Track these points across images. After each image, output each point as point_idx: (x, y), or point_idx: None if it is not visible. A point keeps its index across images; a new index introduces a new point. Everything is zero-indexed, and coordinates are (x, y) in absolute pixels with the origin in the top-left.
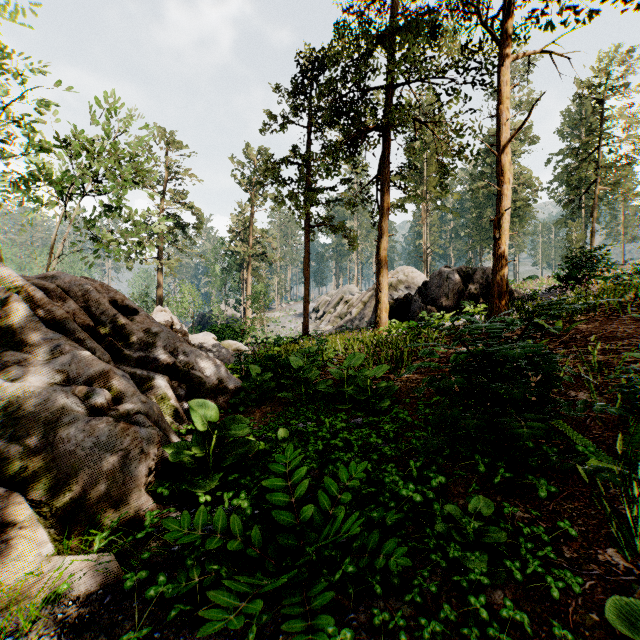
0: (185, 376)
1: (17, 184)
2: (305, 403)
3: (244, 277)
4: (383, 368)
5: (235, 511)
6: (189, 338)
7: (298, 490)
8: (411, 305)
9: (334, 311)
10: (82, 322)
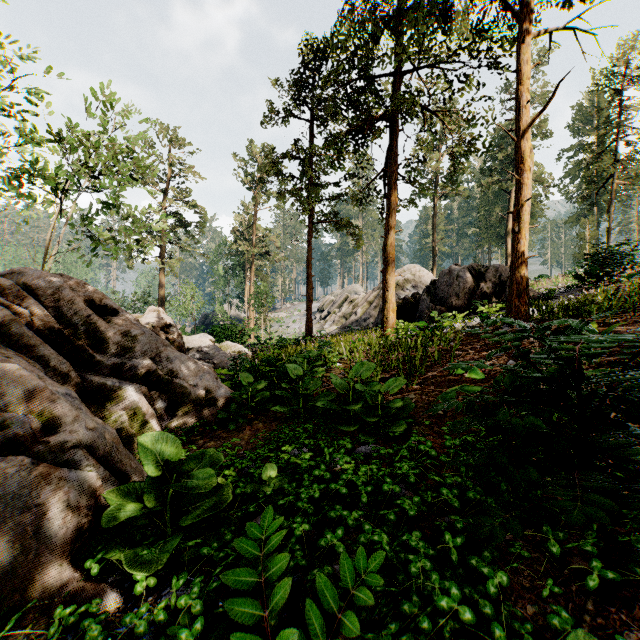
0: (167, 386)
1: (7, 179)
2: (302, 420)
3: (248, 277)
4: (396, 381)
5: (183, 613)
6: (184, 340)
7: (275, 595)
8: (419, 305)
9: (339, 311)
10: (44, 324)
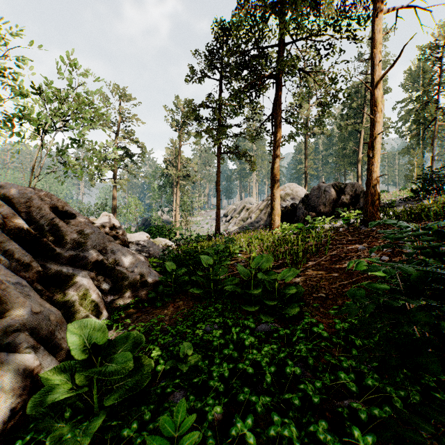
0: (111, 272)
1: (3, 121)
2: (213, 300)
3: (175, 192)
4: (289, 271)
5: None
6: (128, 236)
7: None
8: (296, 211)
9: (238, 216)
10: (15, 225)
